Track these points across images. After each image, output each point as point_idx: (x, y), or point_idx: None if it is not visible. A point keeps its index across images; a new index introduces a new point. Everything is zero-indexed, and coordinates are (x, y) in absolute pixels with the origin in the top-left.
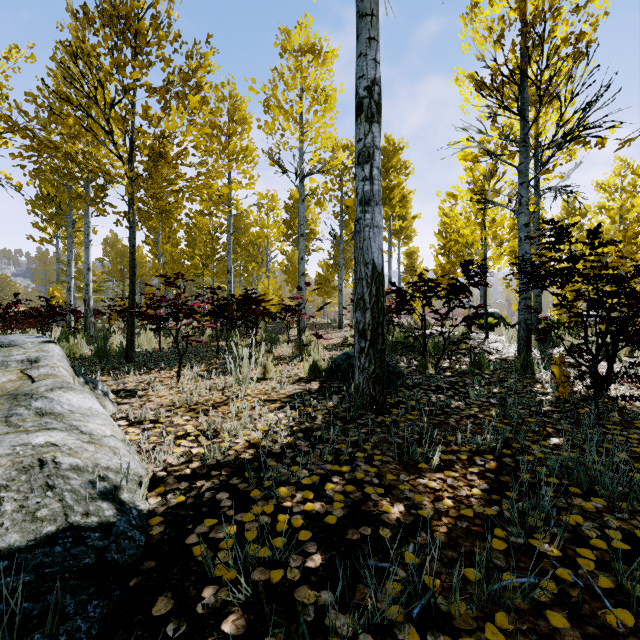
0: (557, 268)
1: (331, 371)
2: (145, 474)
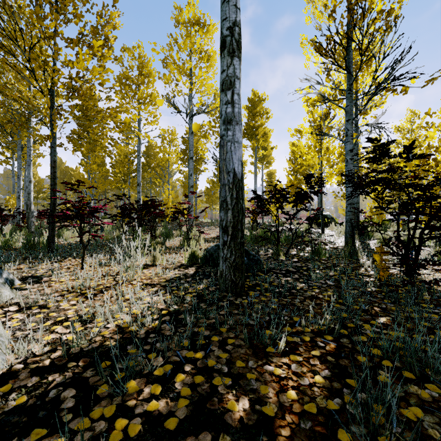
0: (378, 178)
1: (206, 259)
2: (0, 368)
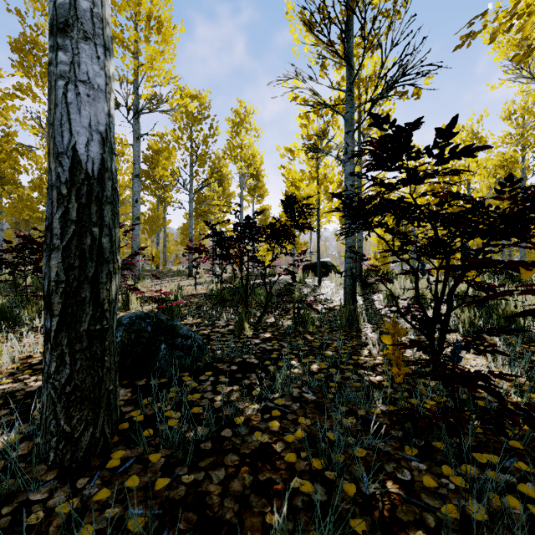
0: (389, 199)
1: None
2: None
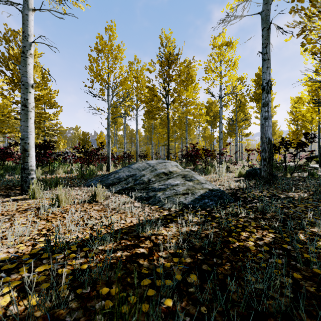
0: None
1: (246, 174)
2: None
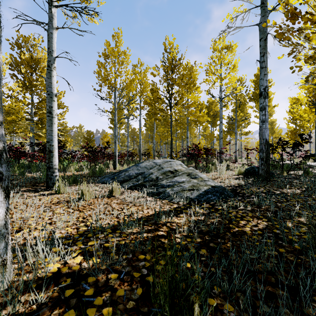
0: None
1: (245, 172)
2: None
